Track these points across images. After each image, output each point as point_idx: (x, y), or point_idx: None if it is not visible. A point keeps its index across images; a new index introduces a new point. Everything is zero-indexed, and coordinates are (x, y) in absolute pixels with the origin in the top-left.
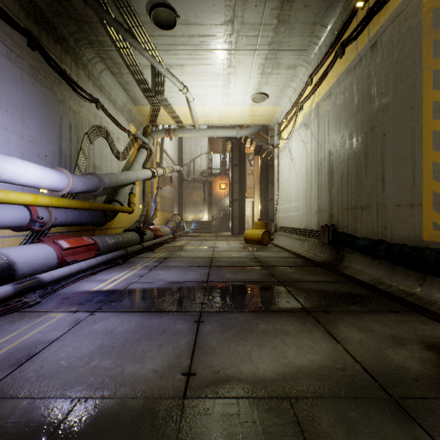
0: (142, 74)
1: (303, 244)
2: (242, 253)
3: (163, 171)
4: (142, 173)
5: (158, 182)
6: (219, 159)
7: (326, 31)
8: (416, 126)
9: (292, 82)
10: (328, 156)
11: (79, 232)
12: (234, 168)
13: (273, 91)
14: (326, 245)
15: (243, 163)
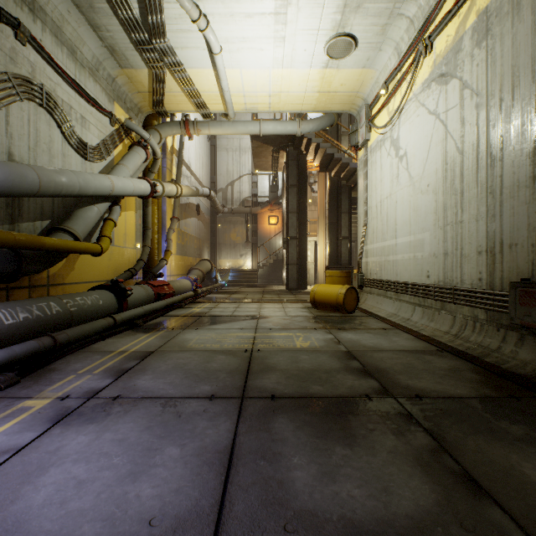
0: None
1: (435, 316)
2: (314, 335)
3: (177, 189)
4: (126, 182)
5: (173, 210)
6: (268, 183)
7: None
8: None
9: (408, 1)
10: (532, 112)
11: None
12: (289, 191)
13: (368, 30)
14: (522, 327)
15: (303, 184)
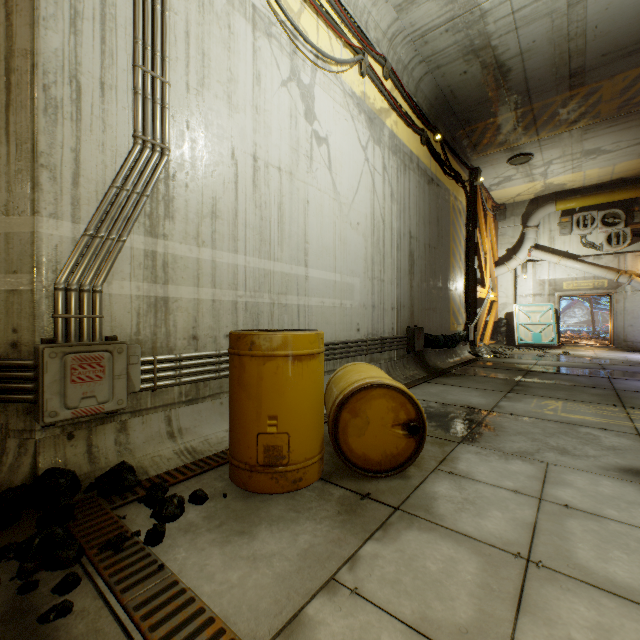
0: None
1: None
2: (527, 406)
3: None
4: None
5: None
6: None
7: (417, 79)
8: (449, 269)
9: None
10: (409, 236)
11: None
12: None
13: None
14: (407, 354)
15: None
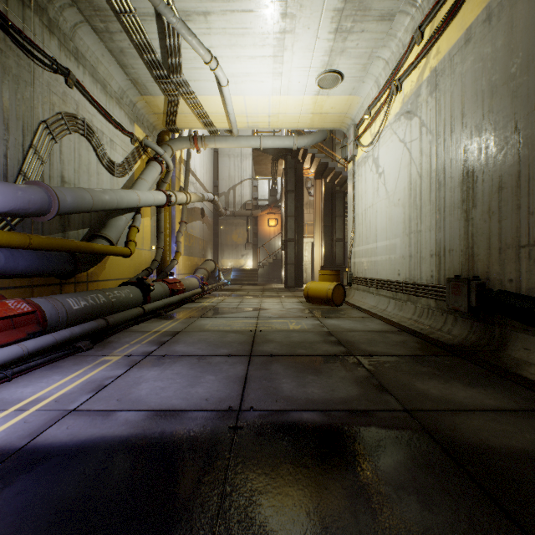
0: (143, 31)
1: (403, 306)
2: (305, 321)
3: (187, 197)
4: (148, 195)
5: (182, 214)
6: (268, 187)
7: None
8: None
9: (383, 48)
10: (461, 153)
11: (27, 287)
12: (287, 197)
13: (352, 68)
14: (456, 311)
15: (301, 190)
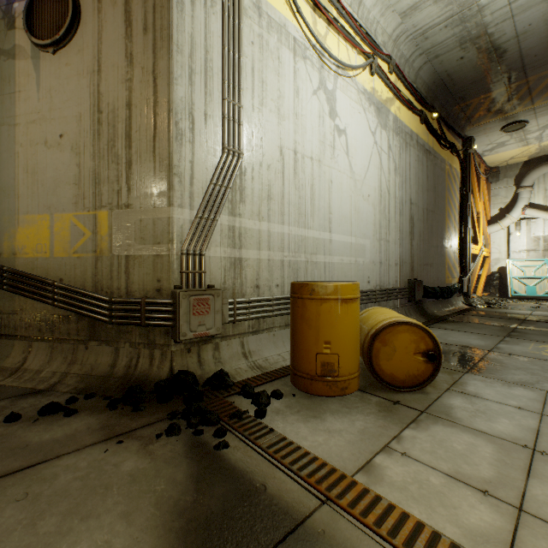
0: None
1: None
2: (524, 348)
3: None
4: None
5: None
6: None
7: (416, 69)
8: (444, 229)
9: None
10: (410, 202)
11: None
12: None
13: None
14: (408, 302)
15: None
